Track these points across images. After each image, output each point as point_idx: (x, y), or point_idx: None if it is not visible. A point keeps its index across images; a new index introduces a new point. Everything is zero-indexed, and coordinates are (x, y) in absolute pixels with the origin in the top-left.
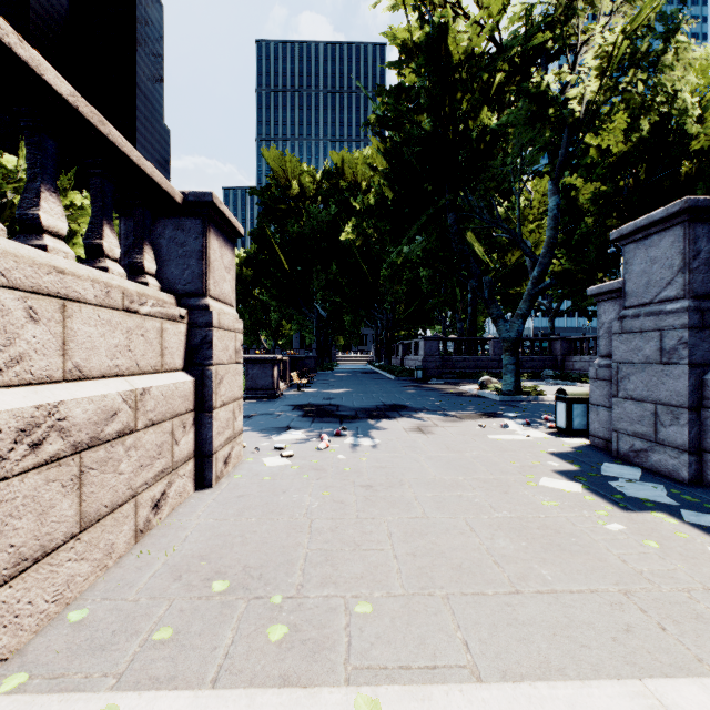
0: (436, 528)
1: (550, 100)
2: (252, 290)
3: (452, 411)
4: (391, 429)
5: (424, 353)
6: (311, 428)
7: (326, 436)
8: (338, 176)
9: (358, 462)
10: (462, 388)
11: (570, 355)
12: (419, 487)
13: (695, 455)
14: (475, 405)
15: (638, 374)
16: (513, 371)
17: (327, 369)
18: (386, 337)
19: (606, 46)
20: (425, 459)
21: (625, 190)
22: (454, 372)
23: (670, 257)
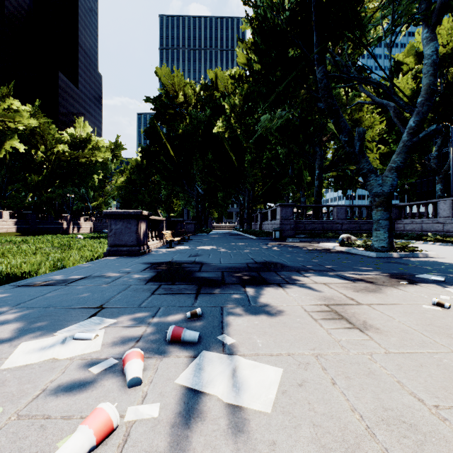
0: None
1: None
2: (151, 177)
3: (343, 271)
4: (284, 315)
5: (280, 217)
6: (136, 311)
7: (133, 361)
8: (212, 89)
9: None
10: (321, 245)
11: (400, 219)
12: None
13: None
14: (360, 263)
15: None
16: (386, 226)
17: (204, 232)
18: (248, 209)
19: None
20: None
21: (441, 87)
22: (305, 232)
23: None
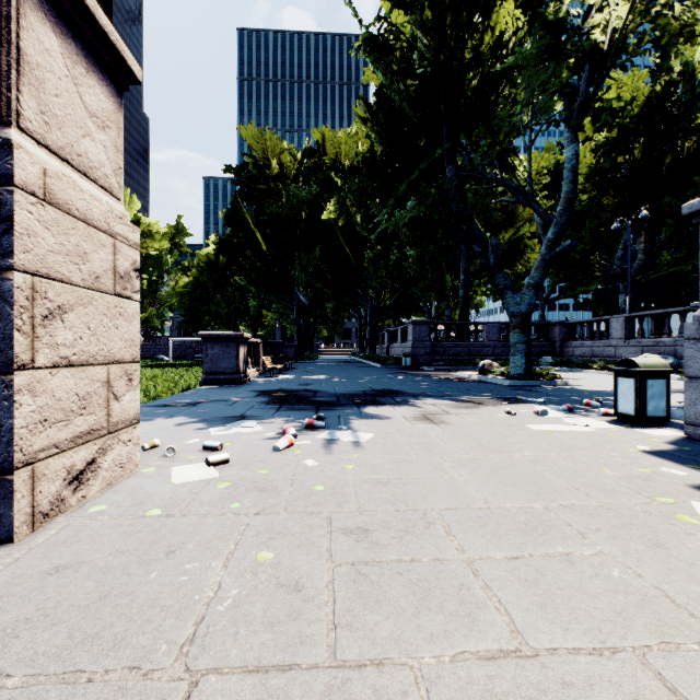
0: None
1: (568, 30)
2: (230, 277)
3: (459, 396)
4: (386, 418)
5: (413, 338)
6: (273, 418)
7: (291, 428)
8: (320, 155)
9: (340, 471)
10: (458, 374)
11: (569, 341)
12: (468, 532)
13: None
14: (484, 390)
15: None
16: (523, 350)
17: (308, 359)
18: (371, 325)
19: None
20: (453, 466)
21: (624, 166)
22: (445, 359)
23: None
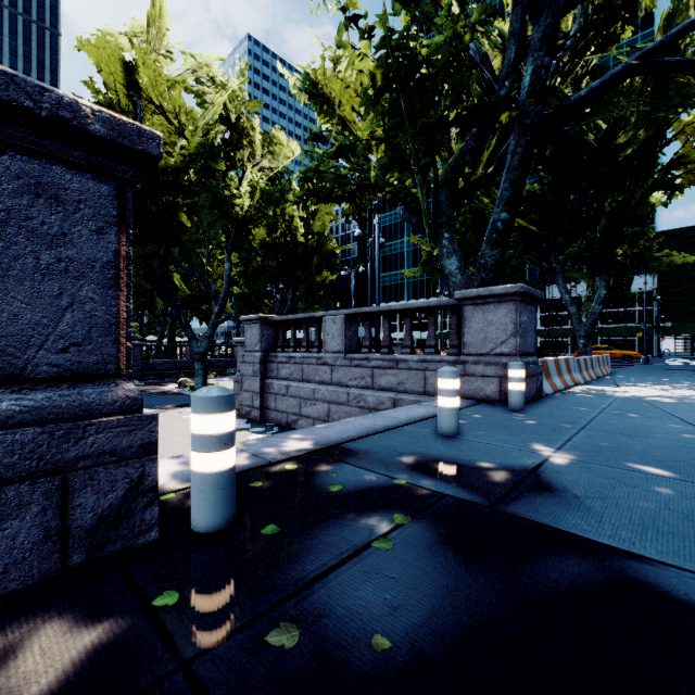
0: (162, 449)
1: (226, 201)
2: None
3: (159, 406)
4: None
5: None
6: None
7: None
8: None
9: None
10: (164, 388)
11: None
12: None
13: (262, 410)
14: (176, 400)
15: (248, 380)
16: (202, 374)
17: None
18: None
19: (256, 183)
20: None
21: (280, 246)
22: (156, 373)
23: (257, 335)
